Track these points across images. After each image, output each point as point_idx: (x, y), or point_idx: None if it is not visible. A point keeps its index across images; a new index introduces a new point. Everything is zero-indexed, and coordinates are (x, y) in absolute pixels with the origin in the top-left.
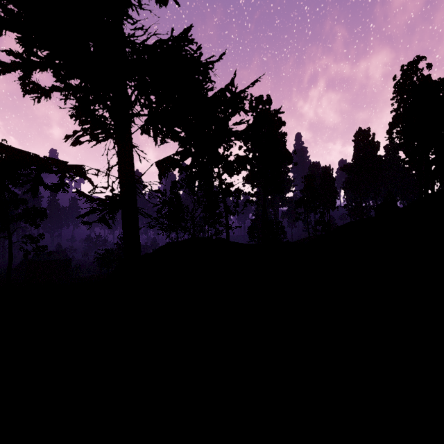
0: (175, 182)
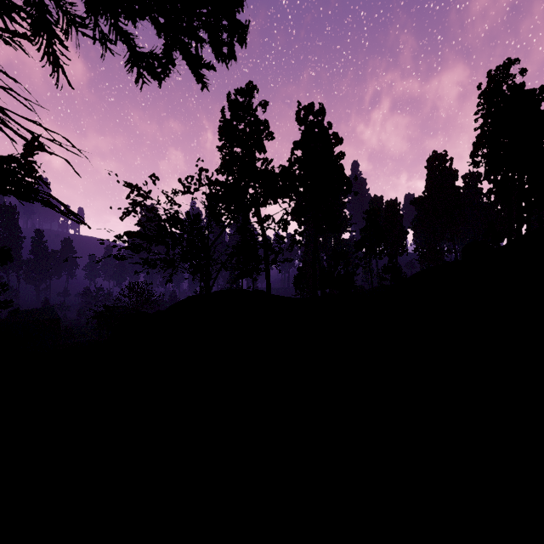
0: (197, 216)
